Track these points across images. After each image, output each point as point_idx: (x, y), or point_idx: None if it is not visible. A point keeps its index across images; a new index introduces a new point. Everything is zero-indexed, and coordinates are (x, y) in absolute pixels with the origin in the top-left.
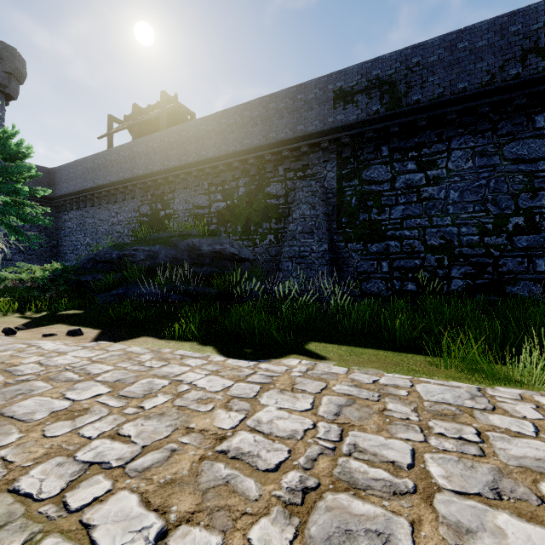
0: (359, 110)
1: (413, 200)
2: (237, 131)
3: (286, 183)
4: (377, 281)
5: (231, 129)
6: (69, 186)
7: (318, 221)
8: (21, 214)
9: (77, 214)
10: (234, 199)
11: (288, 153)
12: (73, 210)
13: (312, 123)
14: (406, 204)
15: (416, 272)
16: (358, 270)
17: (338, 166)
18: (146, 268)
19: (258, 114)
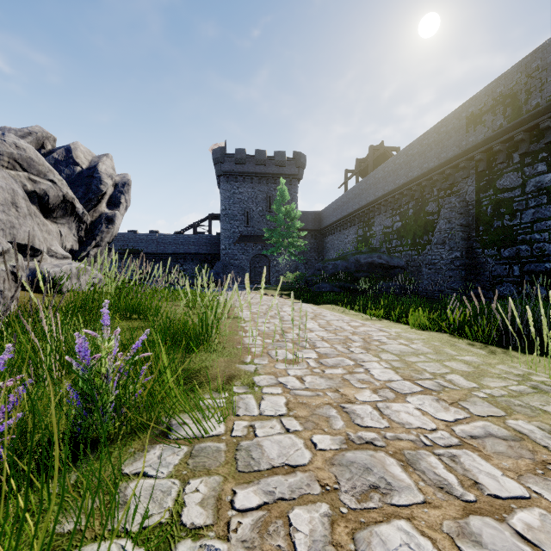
0: (486, 128)
1: (543, 202)
2: (404, 168)
3: (438, 201)
4: (509, 284)
5: (401, 166)
6: (326, 221)
7: (452, 233)
8: (295, 246)
9: (331, 238)
10: (406, 219)
11: (437, 177)
12: (329, 236)
13: (451, 149)
14: (536, 207)
15: (546, 275)
16: (492, 274)
17: (476, 180)
18: (331, 274)
19: (416, 151)
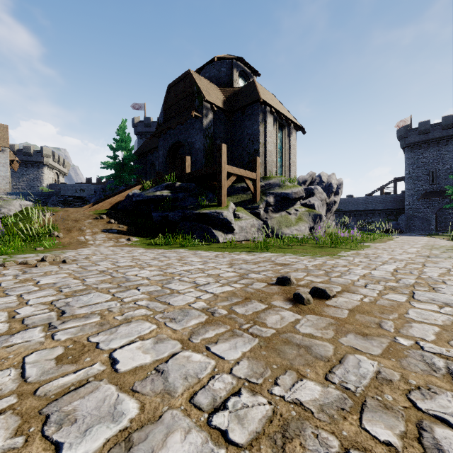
0: None
1: None
2: None
3: None
4: None
5: None
6: None
7: None
8: None
9: None
10: None
11: None
12: None
13: None
14: None
15: None
16: None
17: None
18: None
19: None
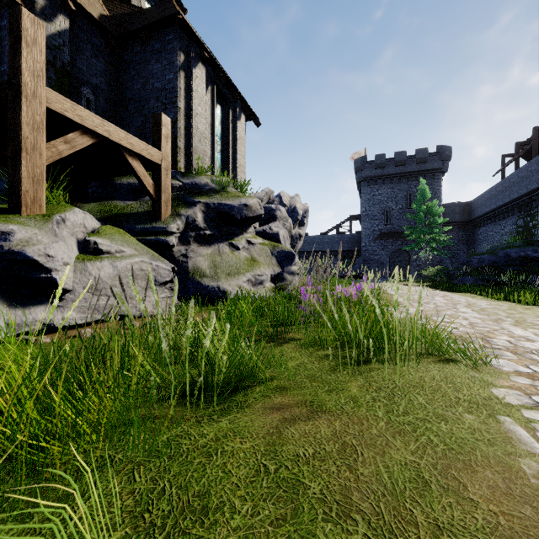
0: None
1: None
2: None
3: None
4: None
5: None
6: (478, 212)
7: None
8: (438, 241)
9: (483, 229)
10: None
11: None
12: (481, 227)
13: None
14: None
15: None
16: None
17: None
18: (476, 268)
19: None
